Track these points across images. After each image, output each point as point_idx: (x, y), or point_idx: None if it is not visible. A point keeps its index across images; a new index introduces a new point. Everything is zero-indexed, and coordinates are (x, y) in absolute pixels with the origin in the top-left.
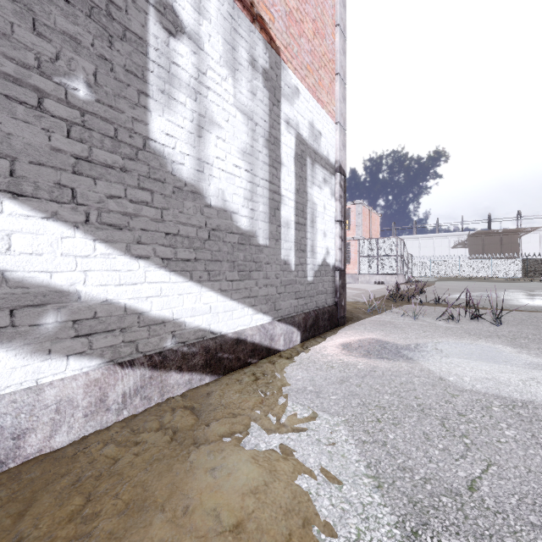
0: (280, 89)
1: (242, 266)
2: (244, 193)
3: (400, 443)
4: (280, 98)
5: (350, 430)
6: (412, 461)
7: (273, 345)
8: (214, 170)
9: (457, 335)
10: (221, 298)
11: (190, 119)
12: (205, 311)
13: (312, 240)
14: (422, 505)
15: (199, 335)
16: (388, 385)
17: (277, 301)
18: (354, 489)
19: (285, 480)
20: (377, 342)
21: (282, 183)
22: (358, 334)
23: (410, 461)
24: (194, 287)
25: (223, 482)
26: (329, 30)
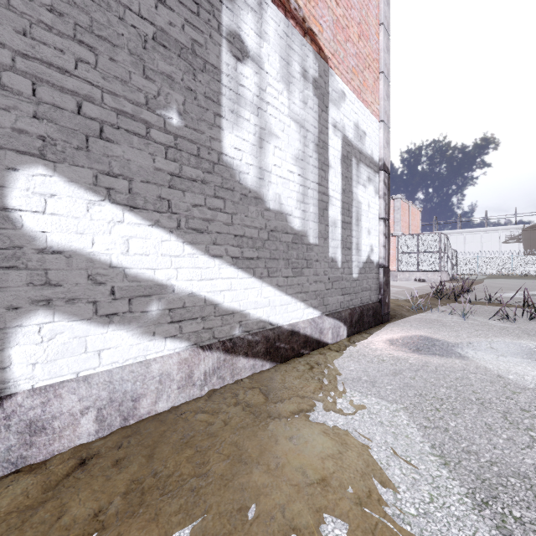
0: (328, 95)
1: (295, 263)
2: (297, 196)
3: (462, 430)
4: (328, 104)
5: (410, 416)
6: (475, 446)
7: (322, 338)
8: (272, 177)
9: (514, 335)
10: (278, 293)
11: (253, 133)
12: (265, 304)
13: (357, 238)
14: (490, 482)
15: (260, 326)
16: (443, 379)
17: (325, 296)
18: (422, 464)
19: (357, 451)
20: (426, 339)
21: (330, 184)
22: (405, 331)
23: (474, 446)
24: (256, 282)
25: (303, 448)
26: (373, 30)
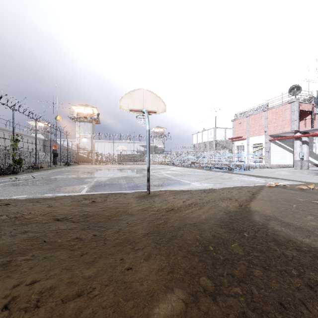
0: None
1: None
2: None
3: None
4: None
5: None
6: None
7: None
8: (316, 151)
9: None
10: (317, 161)
11: (315, 148)
12: (316, 162)
13: None
14: None
15: (315, 164)
16: None
17: None
18: None
19: None
20: None
21: None
22: None
23: None
24: (315, 160)
25: None
26: None
